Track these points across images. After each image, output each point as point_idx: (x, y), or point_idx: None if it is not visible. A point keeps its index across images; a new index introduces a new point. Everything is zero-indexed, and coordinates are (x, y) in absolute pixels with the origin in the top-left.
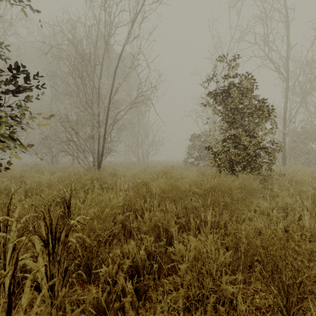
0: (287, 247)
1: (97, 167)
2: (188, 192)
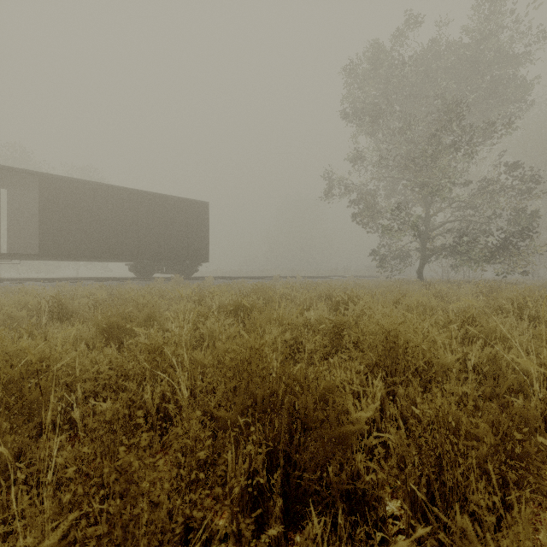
0: None
1: None
2: None
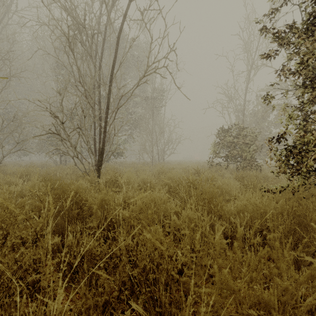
0: None
1: (95, 170)
2: None
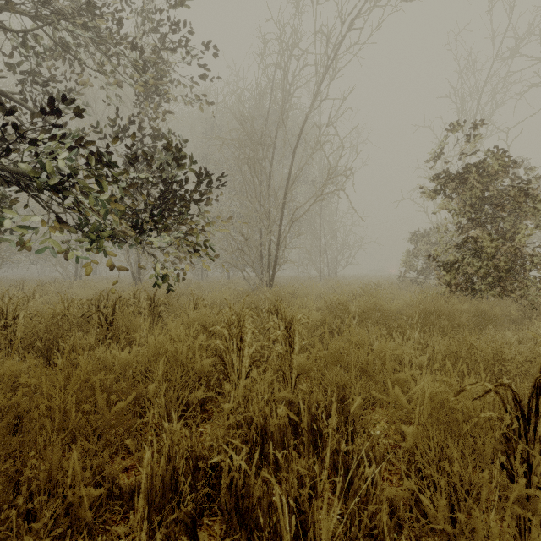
0: (476, 349)
1: (268, 284)
2: (395, 313)
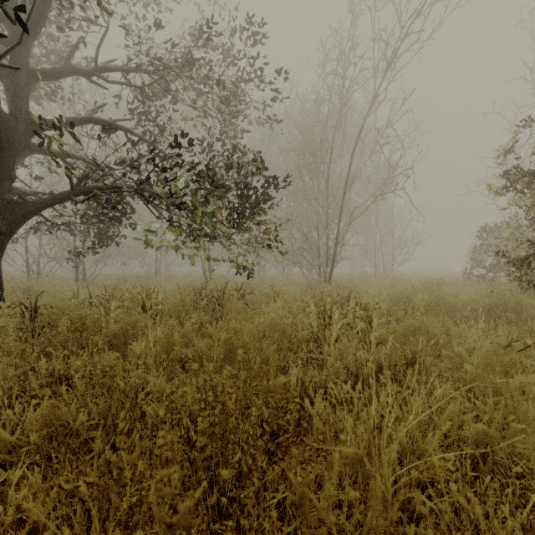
0: None
1: (326, 279)
2: (459, 306)
